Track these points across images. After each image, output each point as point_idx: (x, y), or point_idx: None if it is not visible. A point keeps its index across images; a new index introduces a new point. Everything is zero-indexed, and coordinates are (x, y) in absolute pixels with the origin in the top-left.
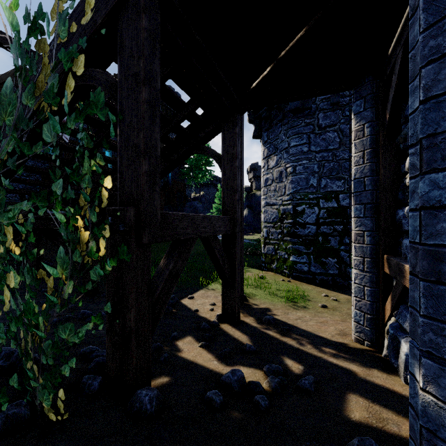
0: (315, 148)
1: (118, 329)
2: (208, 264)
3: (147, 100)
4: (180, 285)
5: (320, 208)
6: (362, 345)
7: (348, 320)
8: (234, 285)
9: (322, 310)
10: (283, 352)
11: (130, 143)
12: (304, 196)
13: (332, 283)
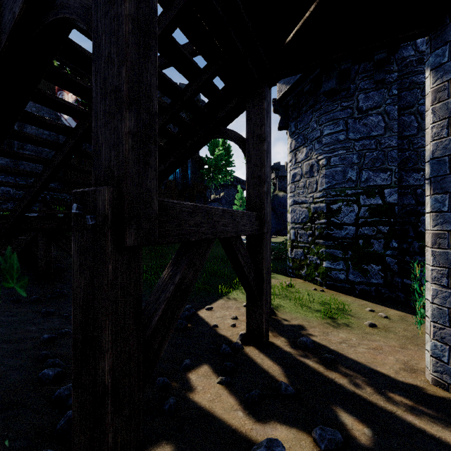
0: (354, 136)
1: (88, 382)
2: (228, 269)
3: (133, 16)
4: (198, 292)
5: (360, 205)
6: (445, 391)
7: (409, 347)
8: (261, 298)
9: (370, 330)
10: (334, 399)
11: (108, 87)
12: (340, 192)
13: (375, 295)
